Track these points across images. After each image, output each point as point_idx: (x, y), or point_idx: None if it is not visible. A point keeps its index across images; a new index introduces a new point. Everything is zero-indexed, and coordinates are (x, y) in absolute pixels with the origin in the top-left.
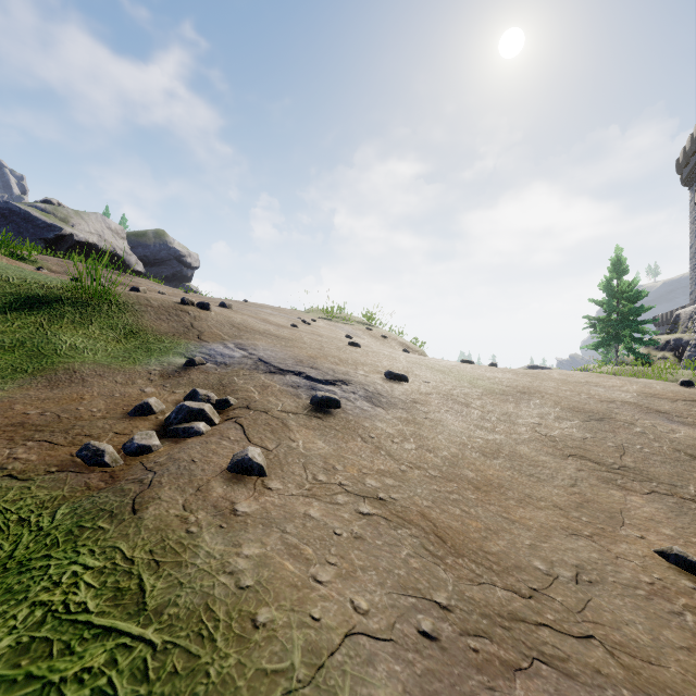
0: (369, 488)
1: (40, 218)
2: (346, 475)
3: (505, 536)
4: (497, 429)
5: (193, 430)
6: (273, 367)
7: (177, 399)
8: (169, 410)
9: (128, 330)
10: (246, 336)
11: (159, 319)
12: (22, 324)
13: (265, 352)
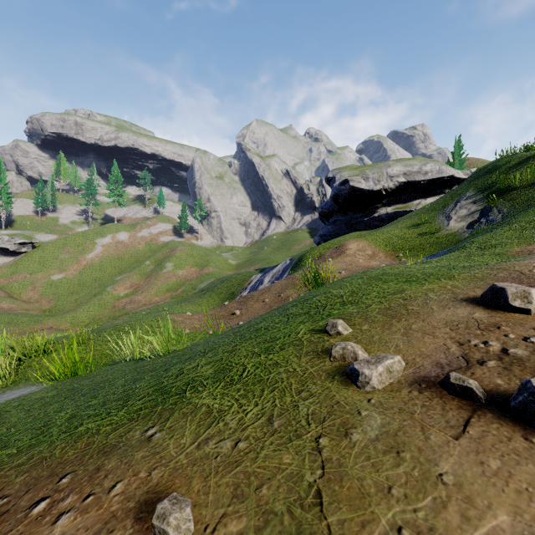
0: None
1: None
2: None
3: None
4: None
5: None
6: None
7: None
8: None
9: None
10: None
11: None
12: None
13: None
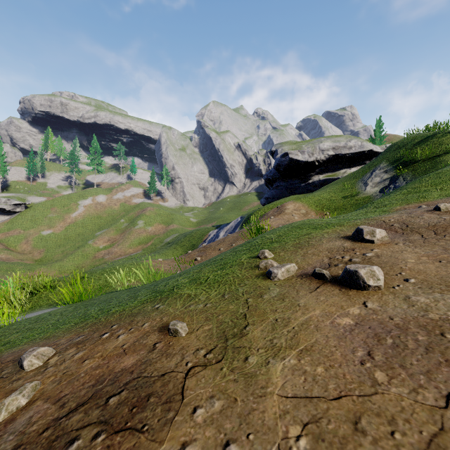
0: None
1: None
2: None
3: None
4: None
5: None
6: None
7: None
8: None
9: None
10: None
11: None
12: None
13: None
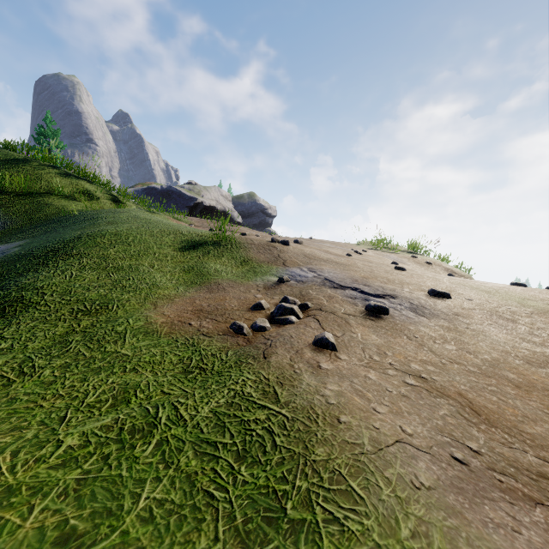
0: (413, 370)
1: (186, 193)
2: (394, 359)
3: (543, 425)
4: (547, 343)
5: (288, 320)
6: (335, 284)
7: (275, 302)
8: (272, 308)
9: (242, 260)
10: (314, 263)
11: (259, 252)
12: (191, 257)
13: (329, 274)
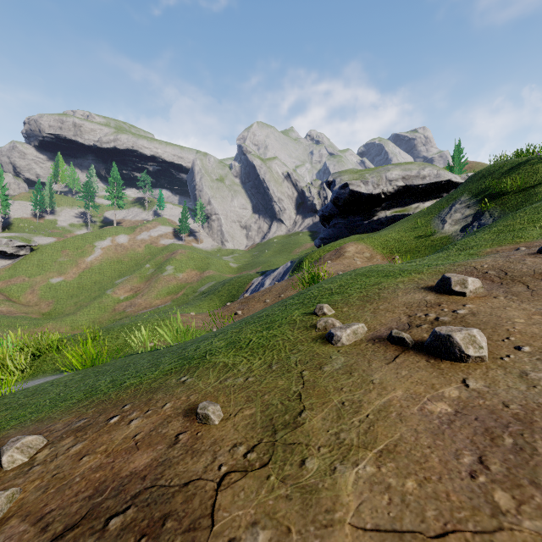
0: None
1: None
2: None
3: None
4: None
5: None
6: None
7: None
8: None
9: None
10: None
11: None
12: None
13: None
